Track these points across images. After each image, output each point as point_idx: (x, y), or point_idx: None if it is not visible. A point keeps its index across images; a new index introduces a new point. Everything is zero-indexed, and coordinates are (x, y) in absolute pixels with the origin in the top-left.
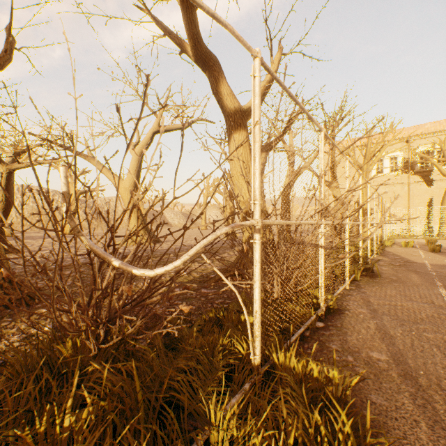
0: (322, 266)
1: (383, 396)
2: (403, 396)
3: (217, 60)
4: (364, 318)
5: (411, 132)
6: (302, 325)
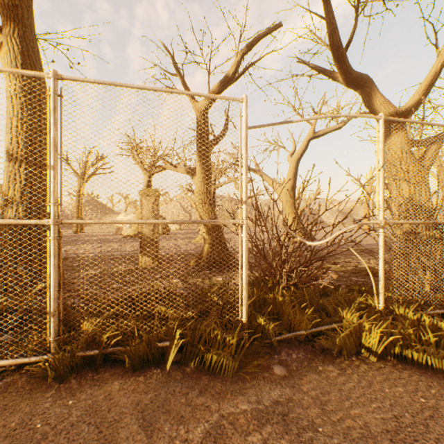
0: None
1: None
2: None
3: (368, 78)
4: None
5: None
6: (442, 308)
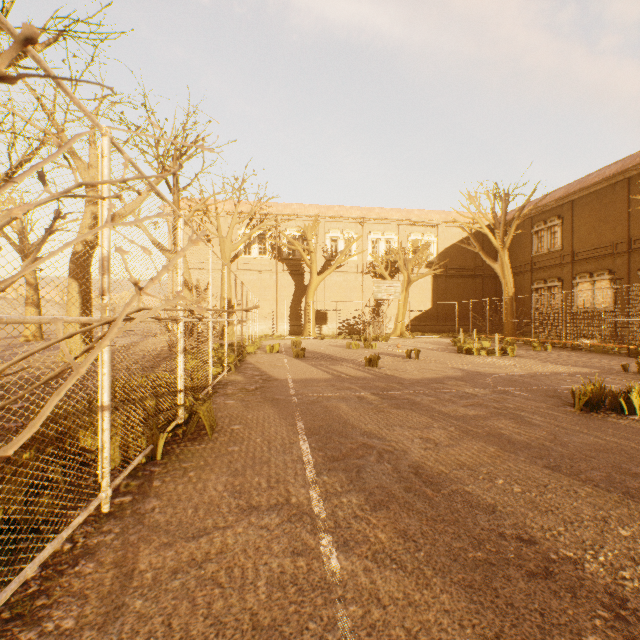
0: None
1: None
2: None
3: None
4: None
5: (280, 209)
6: None
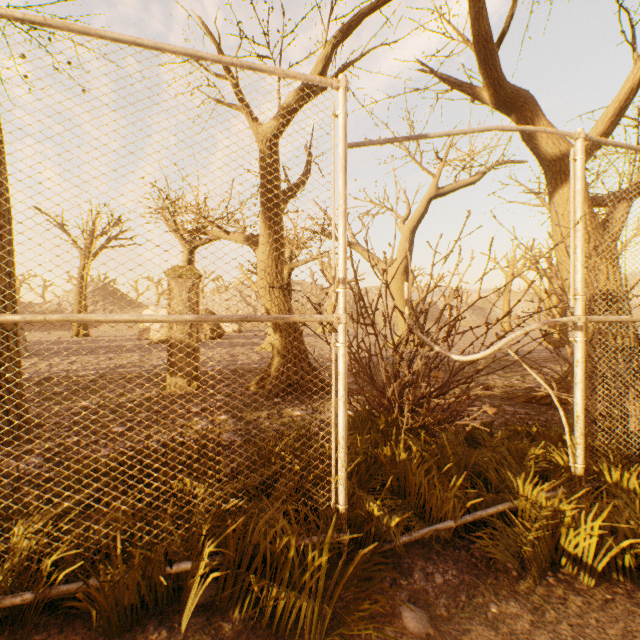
0: None
1: None
2: None
3: (528, 95)
4: None
5: None
6: None
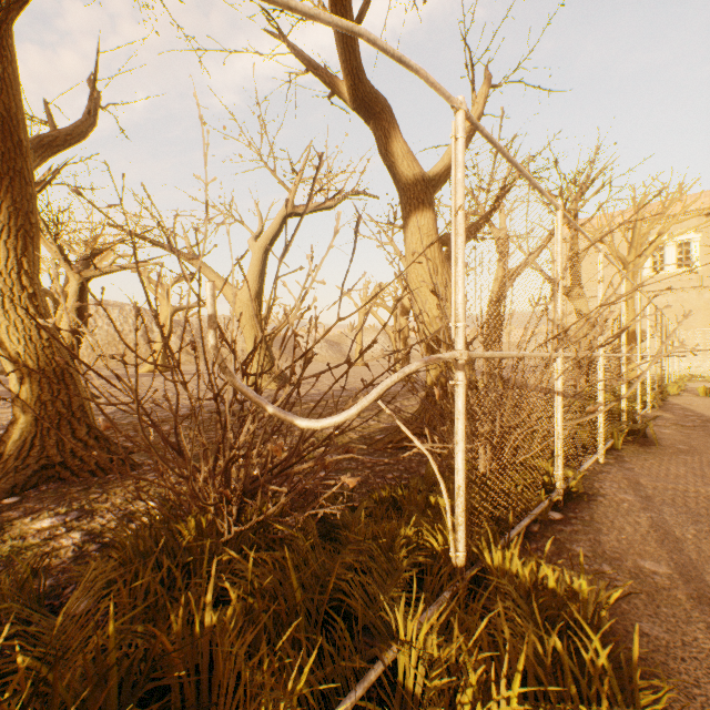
0: (558, 424)
1: (662, 626)
2: (696, 627)
3: (386, 103)
4: (629, 508)
5: None
6: (527, 515)
